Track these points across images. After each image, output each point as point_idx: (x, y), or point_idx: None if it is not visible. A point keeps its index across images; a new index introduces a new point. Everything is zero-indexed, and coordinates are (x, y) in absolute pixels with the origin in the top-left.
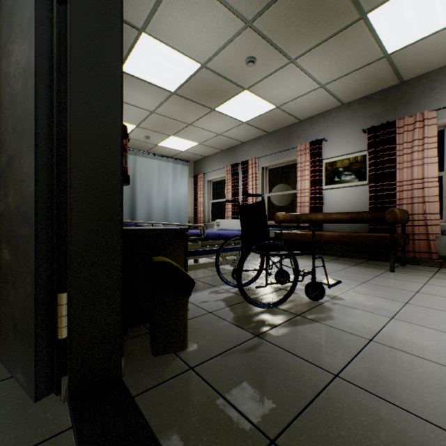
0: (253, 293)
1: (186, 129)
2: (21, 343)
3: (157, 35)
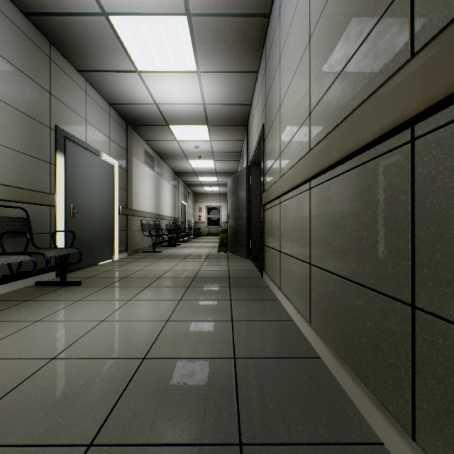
0: None
1: None
2: (243, 250)
3: None
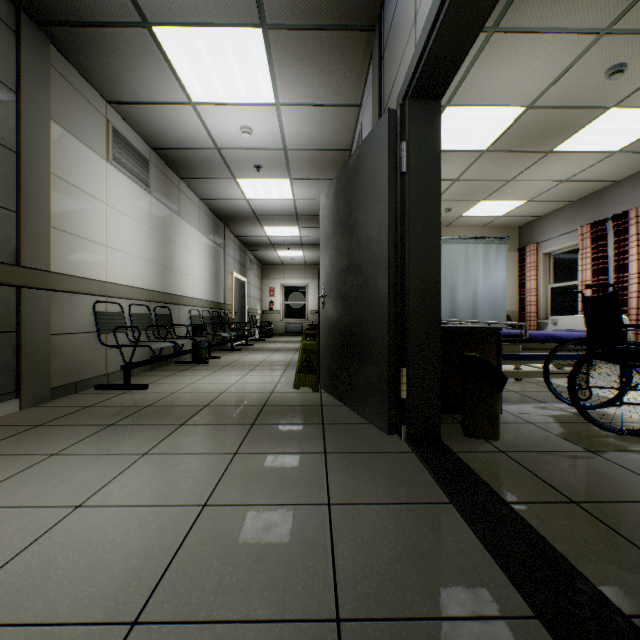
0: (604, 418)
1: (504, 188)
2: (376, 399)
3: (464, 102)
